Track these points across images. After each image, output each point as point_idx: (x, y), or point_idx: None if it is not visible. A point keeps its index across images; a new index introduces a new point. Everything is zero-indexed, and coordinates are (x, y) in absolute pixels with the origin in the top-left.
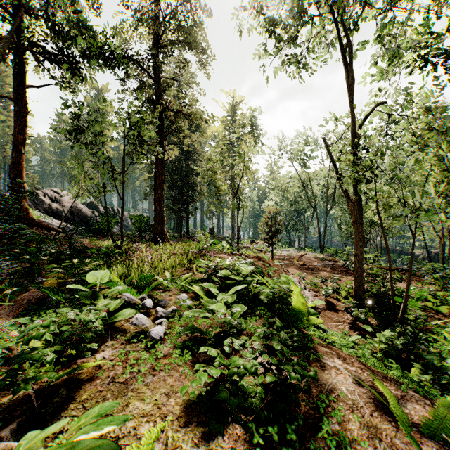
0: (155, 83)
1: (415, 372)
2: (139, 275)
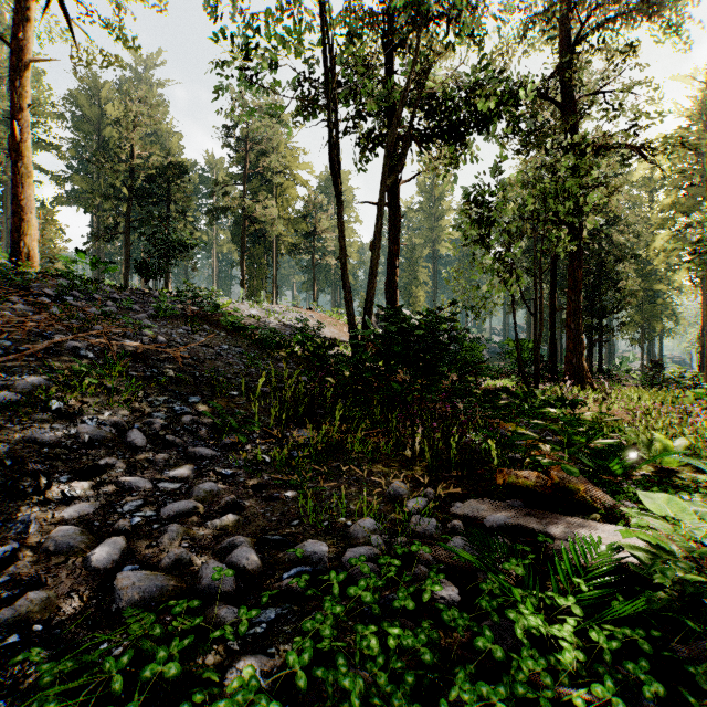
0: (563, 115)
1: None
2: (700, 450)
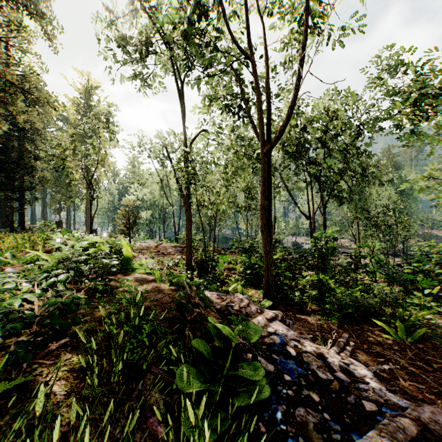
0: None
1: None
2: None
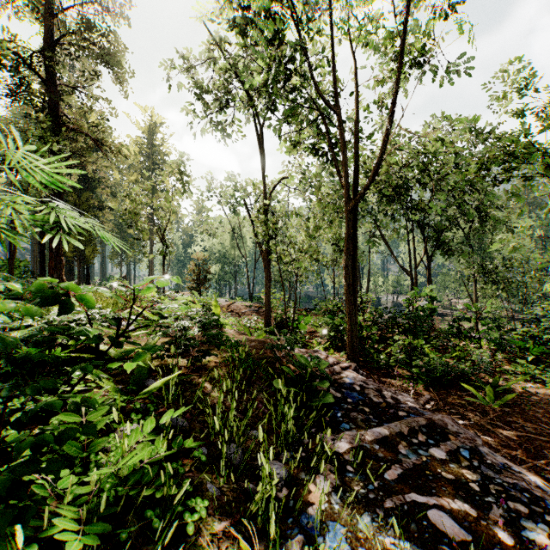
0: (48, 89)
1: None
2: None
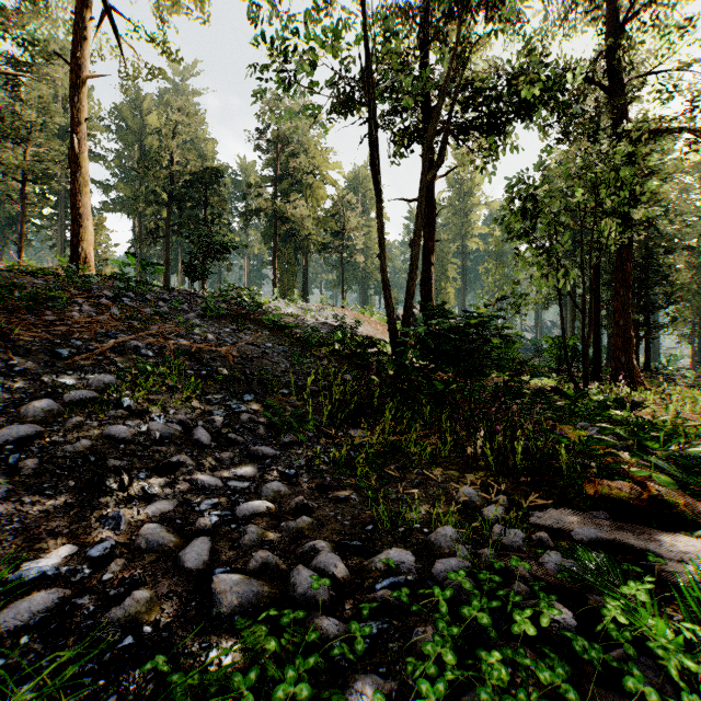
0: (610, 100)
1: None
2: None
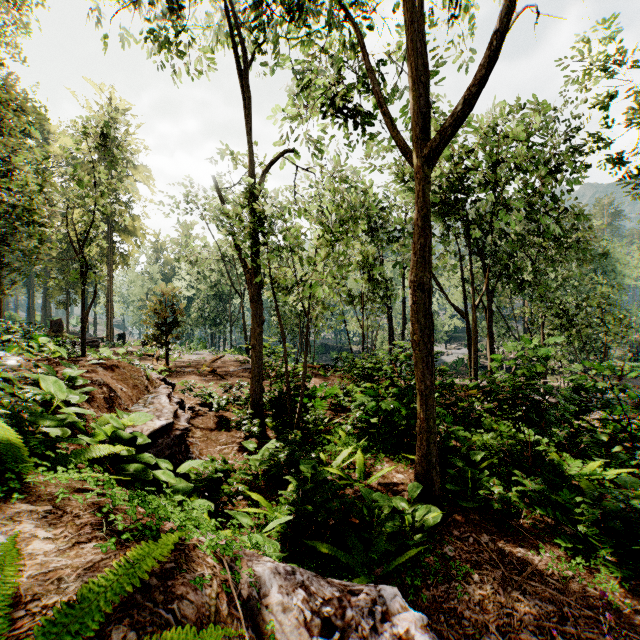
0: None
1: (292, 489)
2: None
